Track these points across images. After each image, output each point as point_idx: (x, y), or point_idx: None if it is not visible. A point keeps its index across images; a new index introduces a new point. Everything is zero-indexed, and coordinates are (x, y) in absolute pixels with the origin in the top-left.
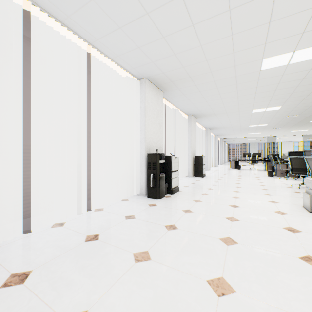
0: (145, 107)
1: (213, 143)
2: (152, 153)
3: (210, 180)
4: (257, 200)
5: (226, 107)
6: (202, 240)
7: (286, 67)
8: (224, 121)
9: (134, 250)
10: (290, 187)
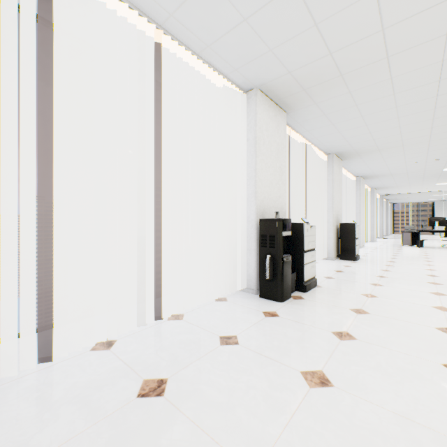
0: (256, 138)
1: (368, 201)
2: (268, 218)
3: (372, 267)
4: None
5: (404, 135)
6: (406, 438)
7: None
8: (393, 163)
9: (236, 445)
10: None
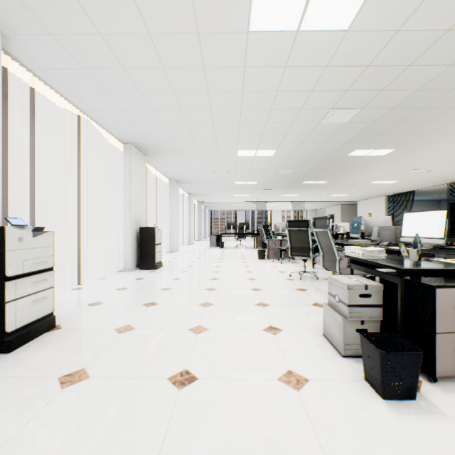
0: None
1: (187, 206)
2: None
3: (166, 276)
4: (243, 329)
5: (195, 137)
6: None
7: (295, 40)
8: (197, 169)
9: None
10: (290, 280)
